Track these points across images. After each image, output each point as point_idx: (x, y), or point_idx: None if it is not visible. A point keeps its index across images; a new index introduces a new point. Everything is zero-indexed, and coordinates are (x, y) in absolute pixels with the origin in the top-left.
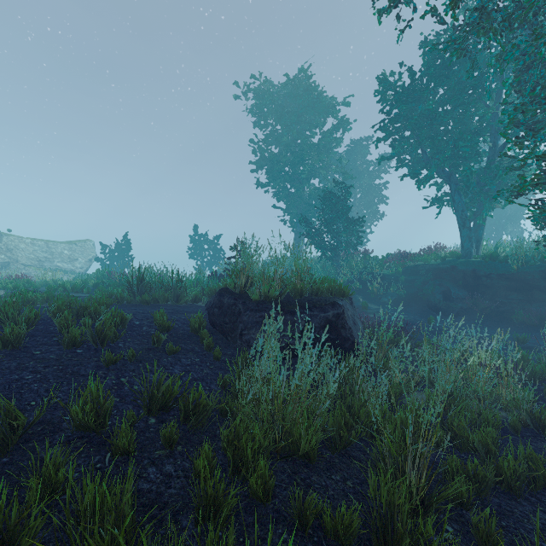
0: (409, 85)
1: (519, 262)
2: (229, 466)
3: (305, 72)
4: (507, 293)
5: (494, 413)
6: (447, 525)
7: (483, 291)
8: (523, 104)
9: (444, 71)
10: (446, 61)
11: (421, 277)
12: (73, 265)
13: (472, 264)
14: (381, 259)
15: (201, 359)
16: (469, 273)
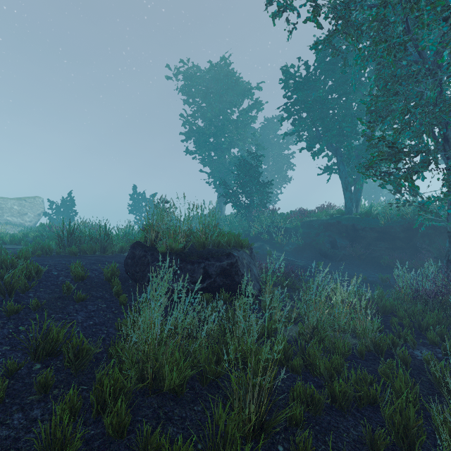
0: (305, 76)
1: (385, 218)
2: (92, 407)
3: (226, 60)
4: (377, 243)
5: (345, 342)
6: (280, 444)
7: (360, 241)
8: (377, 96)
9: (332, 66)
10: (333, 59)
11: (315, 230)
12: (23, 219)
13: (352, 219)
14: (285, 215)
15: (108, 305)
16: (350, 227)
